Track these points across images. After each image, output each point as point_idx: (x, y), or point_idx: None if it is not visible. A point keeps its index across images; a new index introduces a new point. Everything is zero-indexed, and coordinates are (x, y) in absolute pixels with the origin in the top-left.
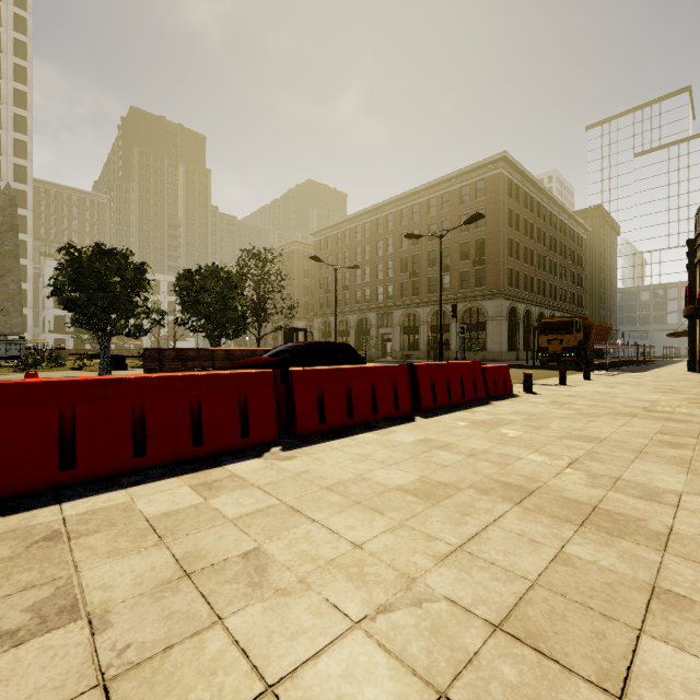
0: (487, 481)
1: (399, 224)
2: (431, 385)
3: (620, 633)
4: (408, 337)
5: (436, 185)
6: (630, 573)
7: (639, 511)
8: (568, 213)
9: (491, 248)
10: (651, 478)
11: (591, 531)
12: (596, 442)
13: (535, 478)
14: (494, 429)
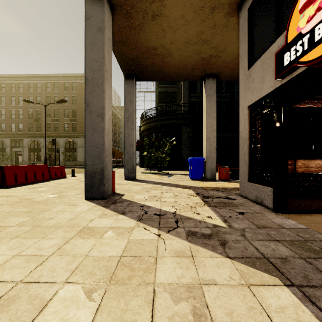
0: (7, 202)
1: (27, 91)
2: (14, 175)
3: (5, 219)
4: (33, 153)
5: (51, 77)
6: (26, 210)
7: (51, 200)
8: (113, 107)
9: (79, 115)
10: (69, 193)
11: (28, 206)
12: (69, 188)
13: (29, 199)
14: (36, 189)
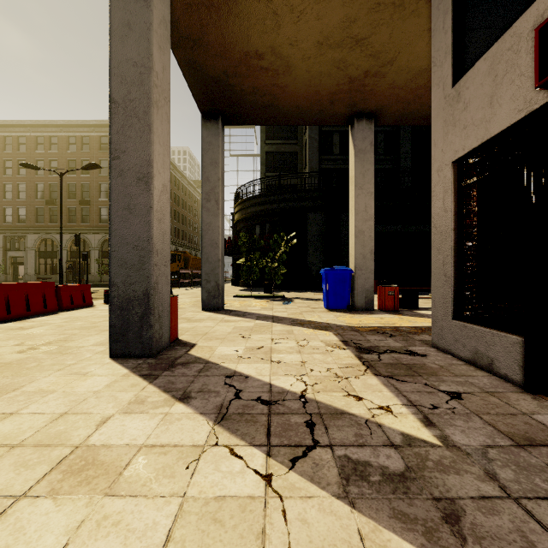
0: None
1: (34, 150)
2: None
3: None
4: (45, 261)
5: (76, 126)
6: None
7: (37, 360)
8: (188, 180)
9: None
10: (82, 342)
11: None
12: (89, 329)
13: None
14: (21, 331)
